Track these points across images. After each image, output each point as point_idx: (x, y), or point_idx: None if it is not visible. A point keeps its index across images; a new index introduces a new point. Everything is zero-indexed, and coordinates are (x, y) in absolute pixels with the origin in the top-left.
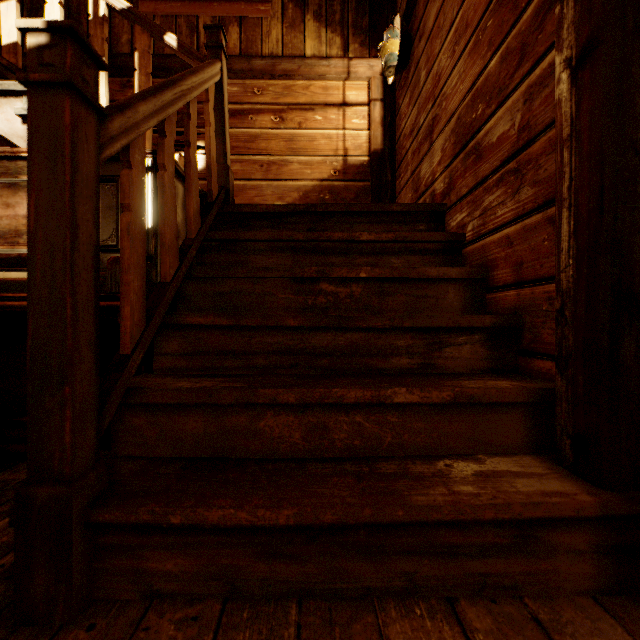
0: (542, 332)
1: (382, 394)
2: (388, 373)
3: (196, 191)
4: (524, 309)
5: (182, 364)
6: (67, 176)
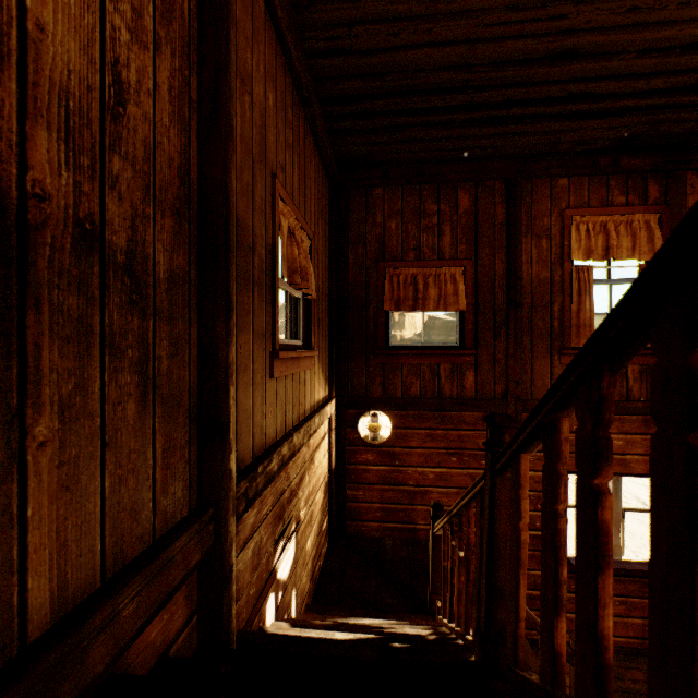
0: None
1: None
2: None
3: None
4: None
5: None
6: None
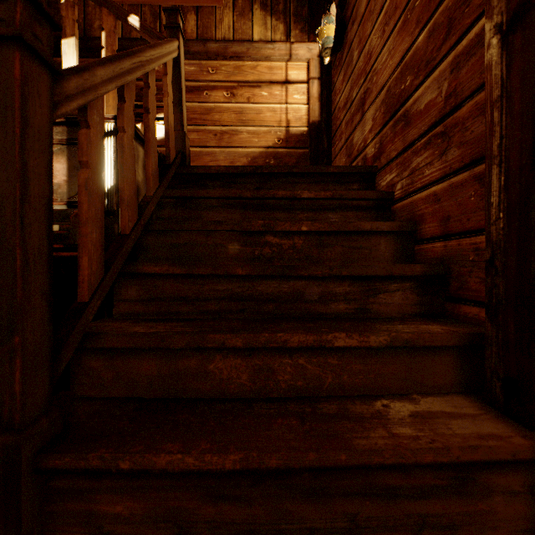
0: (469, 280)
1: (323, 339)
2: (327, 317)
3: (155, 153)
4: (451, 259)
5: (140, 309)
6: (17, 129)
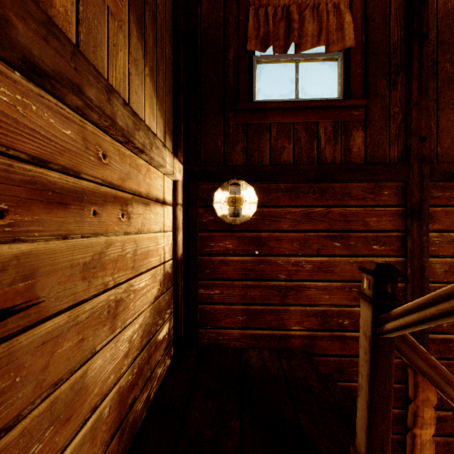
0: None
1: None
2: None
3: None
4: None
5: None
6: None
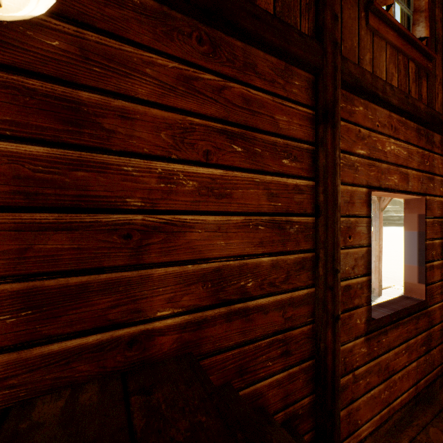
0: (299, 425)
1: None
2: None
3: None
4: (289, 419)
5: None
6: None
